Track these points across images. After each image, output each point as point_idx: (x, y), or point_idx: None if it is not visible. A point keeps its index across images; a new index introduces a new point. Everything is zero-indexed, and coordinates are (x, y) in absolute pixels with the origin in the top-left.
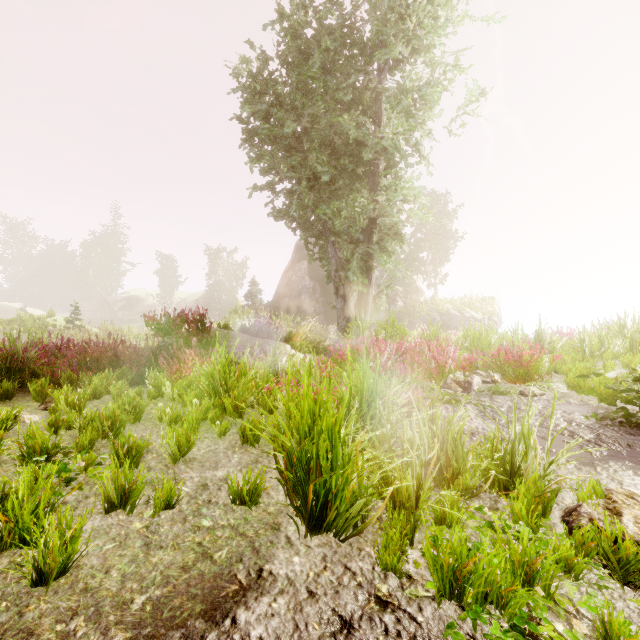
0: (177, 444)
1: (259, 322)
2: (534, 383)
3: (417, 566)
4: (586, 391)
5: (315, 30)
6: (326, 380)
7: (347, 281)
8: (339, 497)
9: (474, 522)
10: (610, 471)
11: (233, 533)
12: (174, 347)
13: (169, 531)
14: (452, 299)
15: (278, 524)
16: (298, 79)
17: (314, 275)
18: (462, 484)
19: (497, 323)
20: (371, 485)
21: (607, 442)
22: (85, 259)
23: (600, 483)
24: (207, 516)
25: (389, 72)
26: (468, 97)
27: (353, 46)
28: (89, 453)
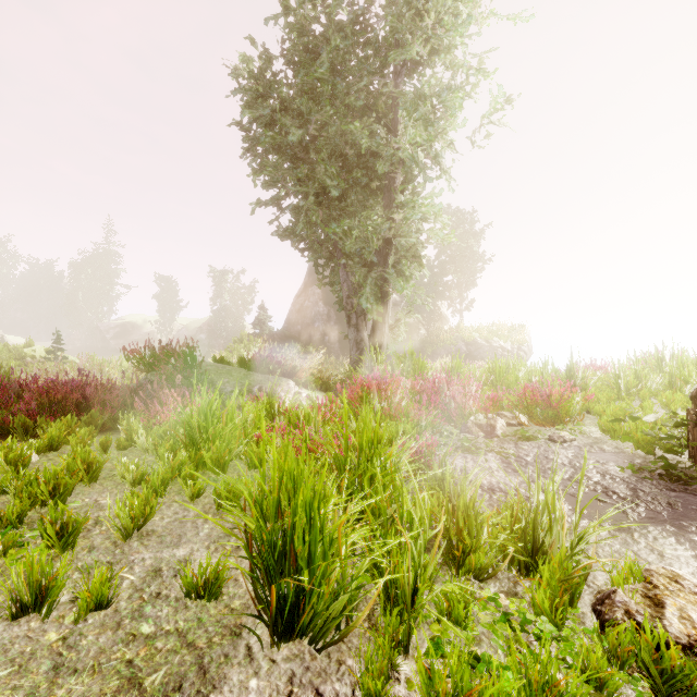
0: (131, 515)
1: (259, 355)
2: (564, 426)
3: (410, 687)
4: (621, 437)
5: (323, 26)
6: (330, 424)
7: (360, 309)
8: (315, 594)
9: (487, 615)
10: (649, 539)
11: (178, 643)
12: (154, 386)
13: (93, 644)
14: (479, 327)
15: (240, 627)
16: (304, 81)
17: (329, 300)
18: (475, 563)
19: (527, 353)
20: (357, 577)
21: (645, 500)
22: (74, 281)
23: (638, 555)
24: (150, 618)
25: (407, 76)
26: (493, 104)
27: (367, 46)
28: (18, 528)
